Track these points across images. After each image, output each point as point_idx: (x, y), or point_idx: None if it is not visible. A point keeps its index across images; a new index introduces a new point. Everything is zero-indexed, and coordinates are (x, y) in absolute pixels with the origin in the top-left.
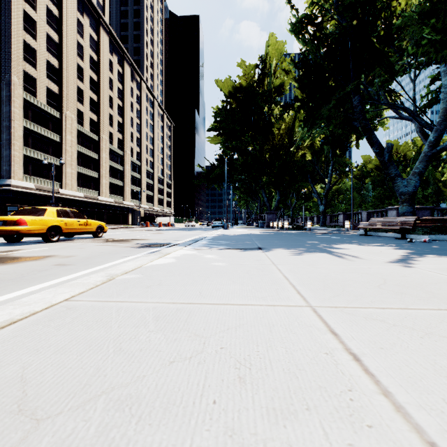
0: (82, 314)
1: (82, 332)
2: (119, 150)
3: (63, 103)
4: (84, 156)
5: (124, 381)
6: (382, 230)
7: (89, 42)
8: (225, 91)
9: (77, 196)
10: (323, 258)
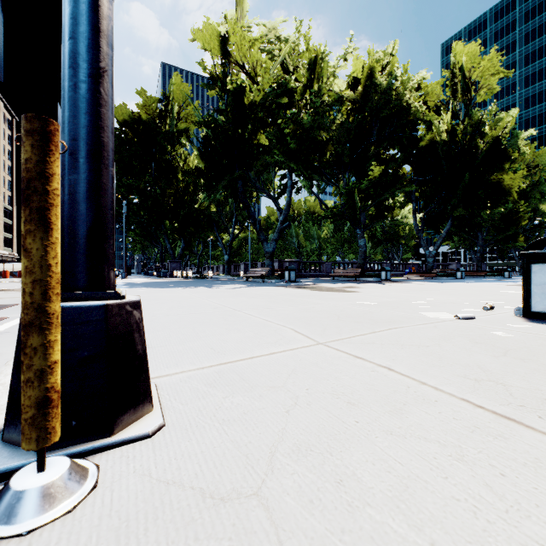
0: None
1: None
2: None
3: None
4: None
5: (153, 298)
6: (257, 277)
7: None
8: (119, 117)
9: None
10: (204, 288)
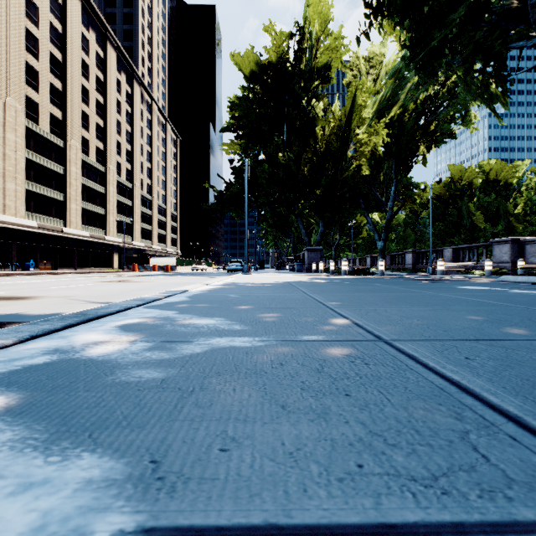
0: None
1: None
2: (99, 164)
3: (1, 84)
4: (39, 167)
5: None
6: None
7: (47, 3)
8: (245, 70)
9: (25, 225)
10: None
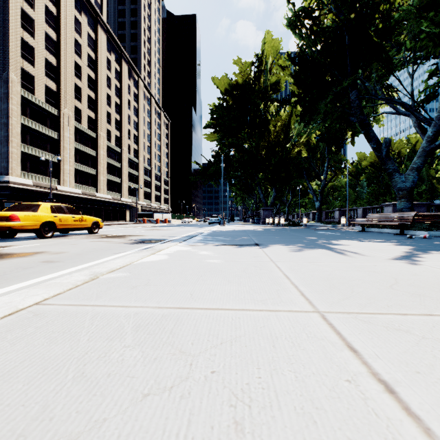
0: (49, 322)
1: (42, 347)
2: (117, 147)
3: (61, 101)
4: (81, 153)
5: (75, 430)
6: (379, 226)
7: (86, 41)
8: (221, 88)
9: (74, 193)
10: (324, 254)
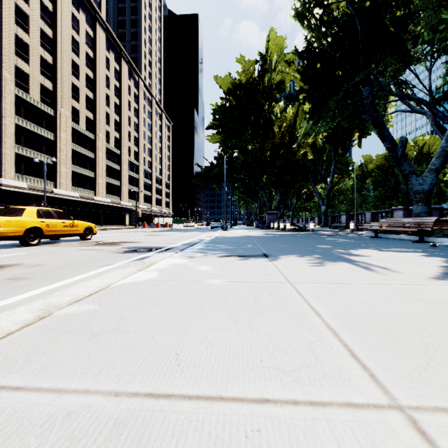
0: None
1: None
2: (116, 149)
3: (58, 100)
4: (79, 155)
5: None
6: (394, 231)
7: (84, 39)
8: (224, 87)
9: (72, 196)
10: (349, 270)
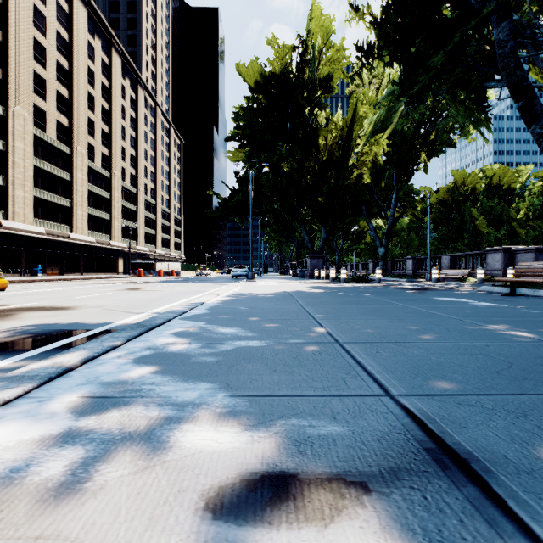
0: None
1: None
2: (104, 170)
3: (10, 93)
4: (46, 174)
5: None
6: (541, 284)
7: (54, 12)
8: (250, 81)
9: (33, 232)
10: None
